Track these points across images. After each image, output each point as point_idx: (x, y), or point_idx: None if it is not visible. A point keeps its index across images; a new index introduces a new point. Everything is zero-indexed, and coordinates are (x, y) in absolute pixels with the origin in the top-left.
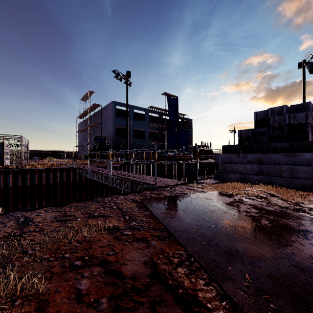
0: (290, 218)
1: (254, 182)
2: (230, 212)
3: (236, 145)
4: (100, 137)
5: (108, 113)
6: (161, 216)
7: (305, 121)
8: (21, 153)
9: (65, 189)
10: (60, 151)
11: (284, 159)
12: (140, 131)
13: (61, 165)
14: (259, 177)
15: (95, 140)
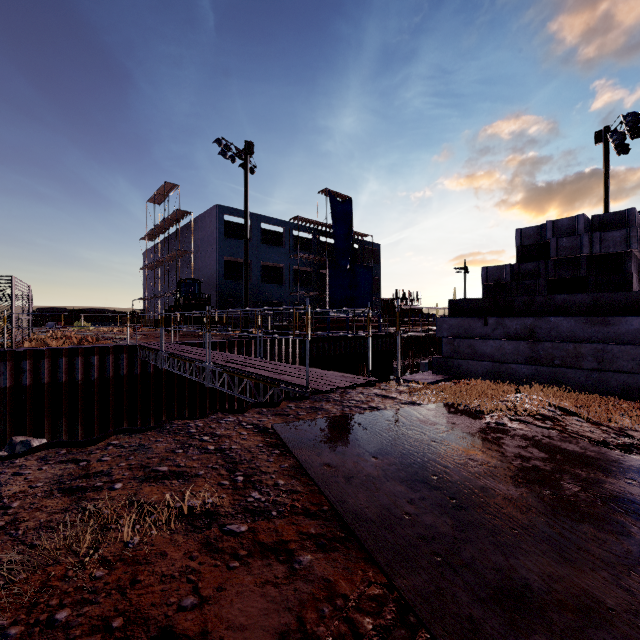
0: (625, 474)
1: (519, 380)
2: (484, 459)
3: (479, 299)
4: (190, 280)
5: (206, 229)
6: (323, 476)
7: (625, 249)
8: (12, 315)
9: (112, 391)
10: (104, 309)
11: (586, 330)
12: (273, 268)
13: (103, 339)
14: (530, 369)
15: (178, 287)
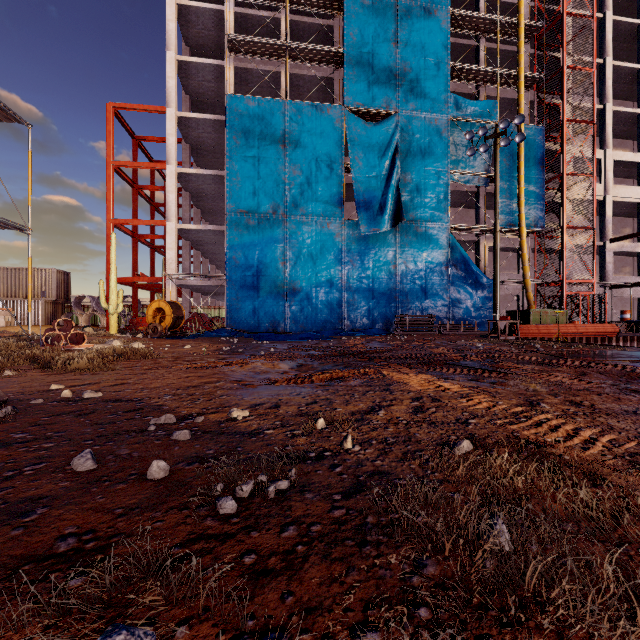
0: None
1: None
2: None
3: None
4: None
5: None
6: None
7: None
8: None
9: None
10: None
11: None
12: None
13: None
14: None
15: None
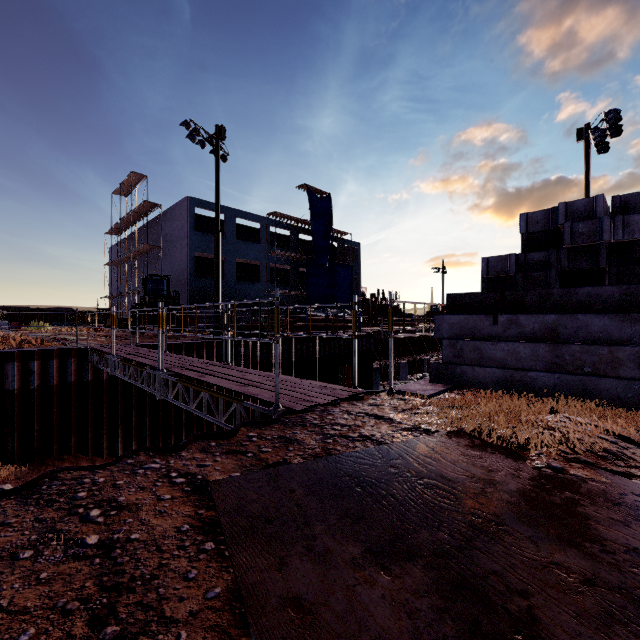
0: None
1: (538, 391)
2: (582, 565)
3: (484, 293)
4: (158, 276)
5: (176, 223)
6: None
7: None
8: None
9: (57, 401)
10: (65, 308)
11: (624, 329)
12: (249, 265)
13: (53, 341)
14: (553, 378)
15: (143, 283)
